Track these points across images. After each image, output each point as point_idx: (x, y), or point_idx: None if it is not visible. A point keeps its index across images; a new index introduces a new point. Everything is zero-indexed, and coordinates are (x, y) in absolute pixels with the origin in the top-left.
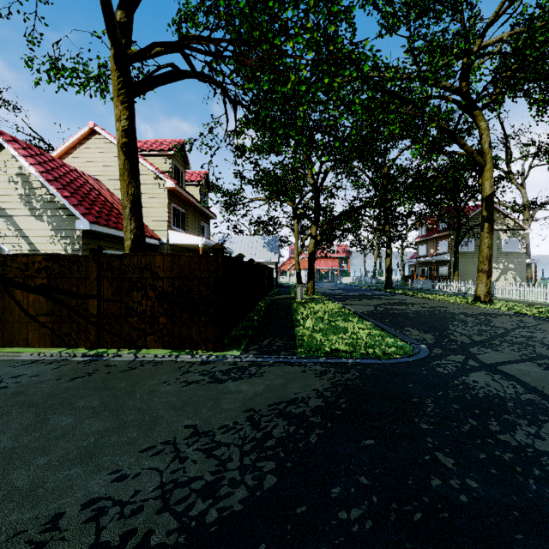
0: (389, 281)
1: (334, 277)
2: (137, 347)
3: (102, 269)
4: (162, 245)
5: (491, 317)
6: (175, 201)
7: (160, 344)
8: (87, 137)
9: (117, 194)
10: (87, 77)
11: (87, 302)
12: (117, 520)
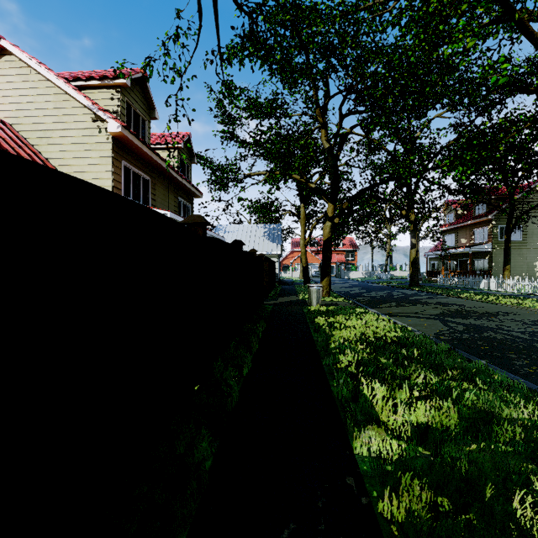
0: (415, 277)
1: (342, 272)
2: None
3: None
4: None
5: None
6: (129, 158)
7: None
8: None
9: (36, 145)
10: None
11: None
12: None
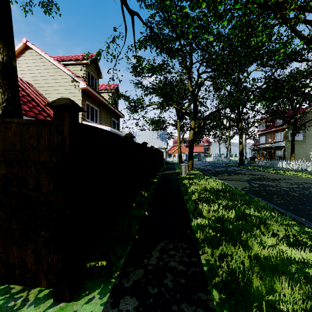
0: (242, 160)
1: (201, 157)
2: None
3: None
4: None
5: None
6: (89, 100)
7: None
8: (22, 51)
9: (44, 94)
10: None
11: None
12: None
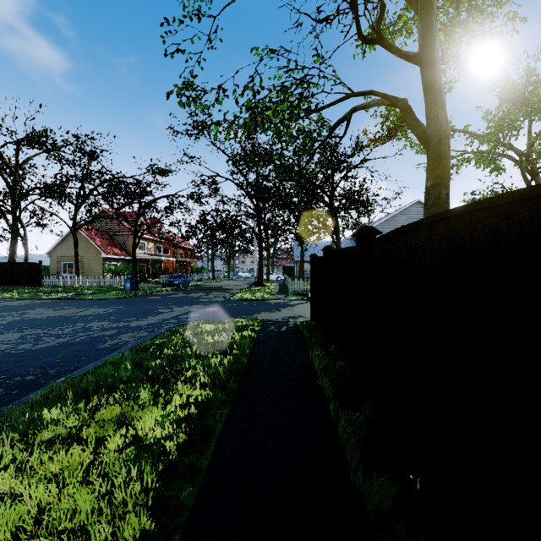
0: None
1: None
2: None
3: None
4: None
5: None
6: None
7: None
8: None
9: None
10: None
11: None
12: (296, 307)
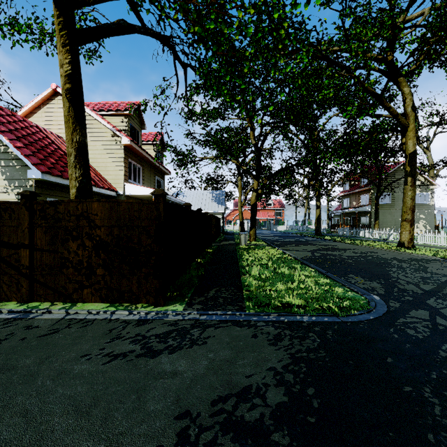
0: (319, 229)
1: (271, 225)
2: (73, 301)
3: (35, 217)
4: (119, 196)
5: (424, 263)
6: (131, 156)
7: (98, 297)
8: (51, 98)
9: None
10: (40, 33)
11: (19, 252)
12: None
